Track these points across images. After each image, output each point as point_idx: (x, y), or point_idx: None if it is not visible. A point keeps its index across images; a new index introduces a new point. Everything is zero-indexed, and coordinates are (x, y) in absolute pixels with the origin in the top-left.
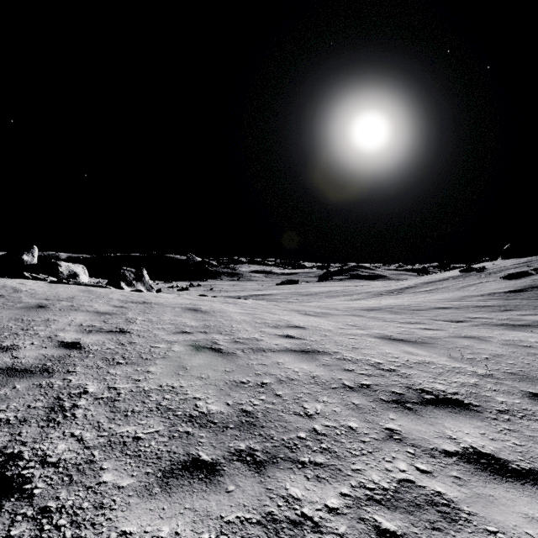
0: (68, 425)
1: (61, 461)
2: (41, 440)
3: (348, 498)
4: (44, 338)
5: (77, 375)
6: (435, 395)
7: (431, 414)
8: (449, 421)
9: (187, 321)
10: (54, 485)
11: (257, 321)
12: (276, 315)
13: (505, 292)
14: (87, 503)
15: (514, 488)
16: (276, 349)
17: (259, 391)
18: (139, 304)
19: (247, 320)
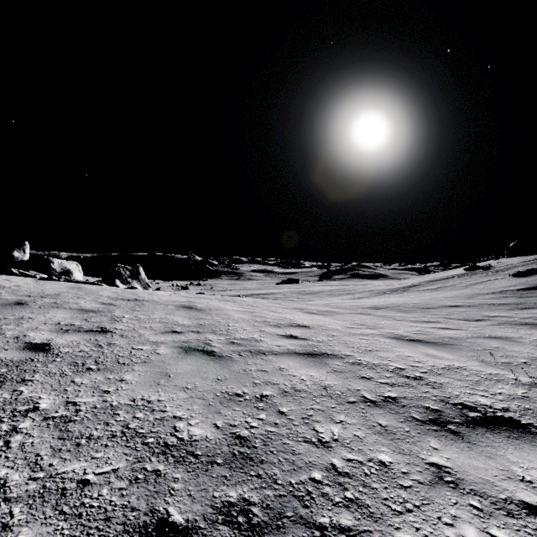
0: None
1: None
2: None
3: None
4: (10, 338)
5: (33, 385)
6: (480, 412)
7: (485, 441)
8: (512, 452)
9: (179, 319)
10: None
11: (257, 320)
12: (277, 313)
13: (517, 289)
14: None
15: None
16: (278, 351)
17: (257, 407)
18: (130, 302)
19: (246, 319)
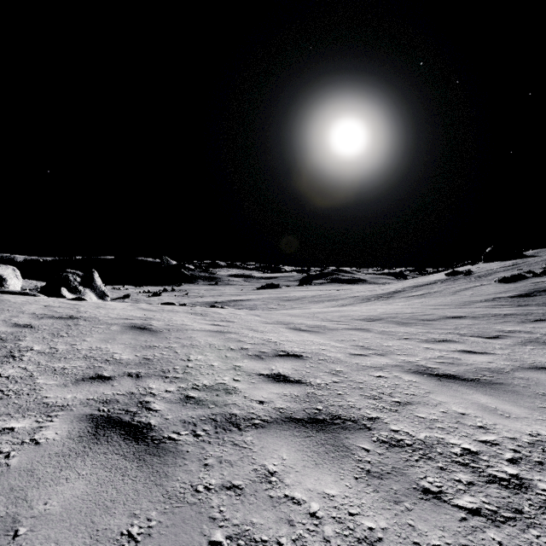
0: None
1: None
2: None
3: None
4: None
5: None
6: None
7: None
8: None
9: (118, 351)
10: None
11: (230, 346)
12: (257, 333)
13: (511, 296)
14: None
15: None
16: (261, 417)
17: None
18: (60, 320)
19: (215, 345)
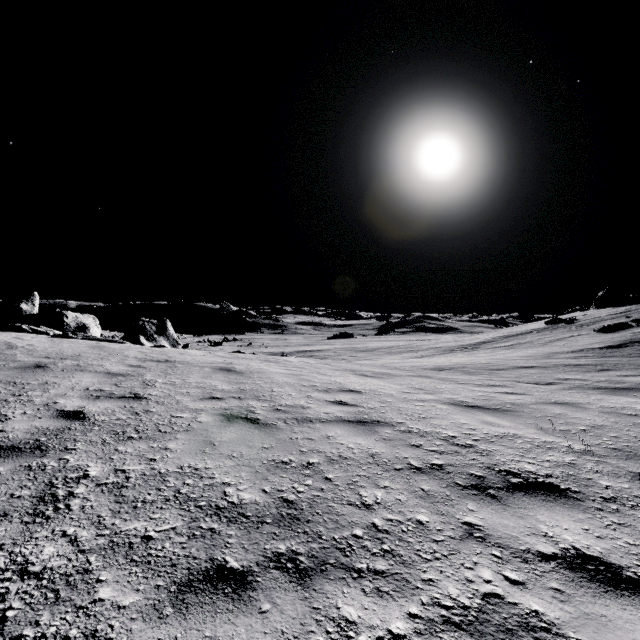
0: (60, 521)
1: (47, 570)
2: (23, 542)
3: (418, 621)
4: (40, 406)
5: (77, 453)
6: (523, 478)
7: (520, 504)
8: (543, 513)
9: (218, 384)
10: (34, 604)
11: (303, 384)
12: (326, 376)
13: (601, 347)
14: (75, 631)
15: (633, 605)
16: (325, 419)
17: (304, 473)
18: (161, 363)
19: (291, 383)
